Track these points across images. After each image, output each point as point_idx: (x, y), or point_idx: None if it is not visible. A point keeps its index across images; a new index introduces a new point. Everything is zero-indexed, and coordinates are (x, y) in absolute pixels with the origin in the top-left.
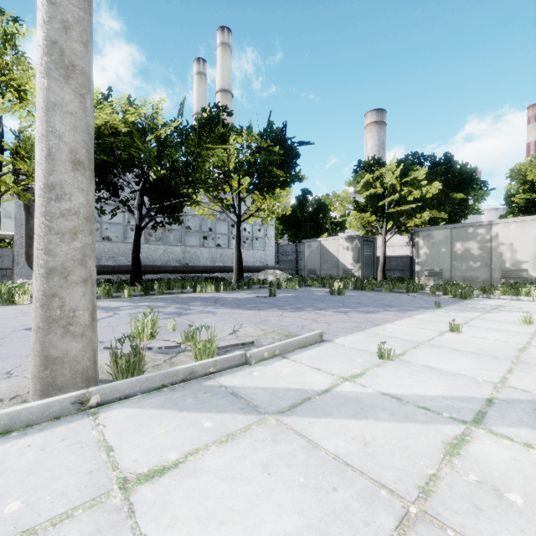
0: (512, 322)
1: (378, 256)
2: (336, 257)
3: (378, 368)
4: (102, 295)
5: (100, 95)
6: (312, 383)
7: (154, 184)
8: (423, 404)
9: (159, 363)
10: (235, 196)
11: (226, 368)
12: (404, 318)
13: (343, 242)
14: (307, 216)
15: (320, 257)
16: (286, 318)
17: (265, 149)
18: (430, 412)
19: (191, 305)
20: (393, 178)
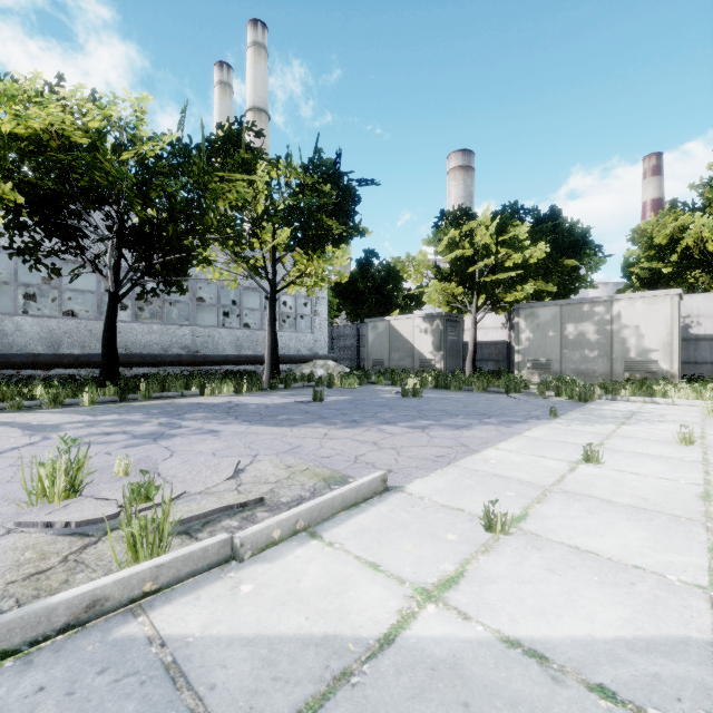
0: (665, 441)
1: (466, 342)
2: (410, 343)
3: (488, 558)
4: (44, 402)
5: (42, 85)
6: (359, 615)
7: (135, 230)
8: (597, 677)
9: (49, 564)
10: (269, 255)
11: (185, 577)
12: (512, 437)
13: (420, 322)
14: (372, 287)
15: (389, 343)
16: (332, 441)
17: (311, 188)
18: (621, 708)
19: (186, 418)
20: (486, 236)
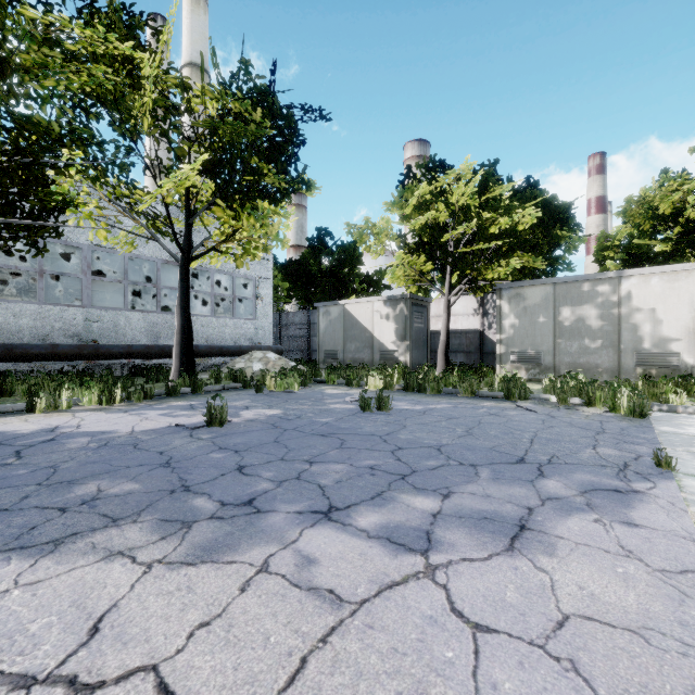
0: None
1: (433, 331)
2: (369, 331)
3: None
4: None
5: None
6: None
7: None
8: None
9: None
10: None
11: None
12: None
13: (381, 306)
14: (326, 269)
15: (344, 331)
16: None
17: (236, 115)
18: None
19: None
20: (467, 192)
